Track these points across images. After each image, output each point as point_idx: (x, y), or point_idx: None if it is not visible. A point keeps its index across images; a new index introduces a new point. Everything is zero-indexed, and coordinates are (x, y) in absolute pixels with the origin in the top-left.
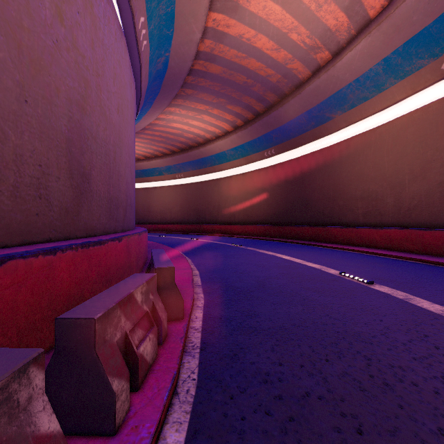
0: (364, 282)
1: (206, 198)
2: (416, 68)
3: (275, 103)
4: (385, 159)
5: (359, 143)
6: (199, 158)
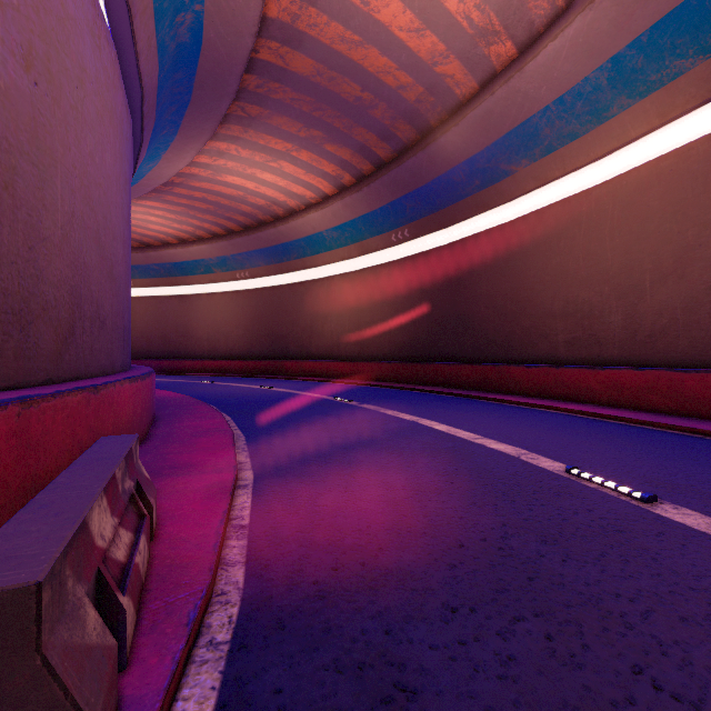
0: (635, 498)
1: (289, 314)
2: (670, 76)
3: (412, 144)
4: (607, 244)
5: (558, 218)
6: (277, 244)
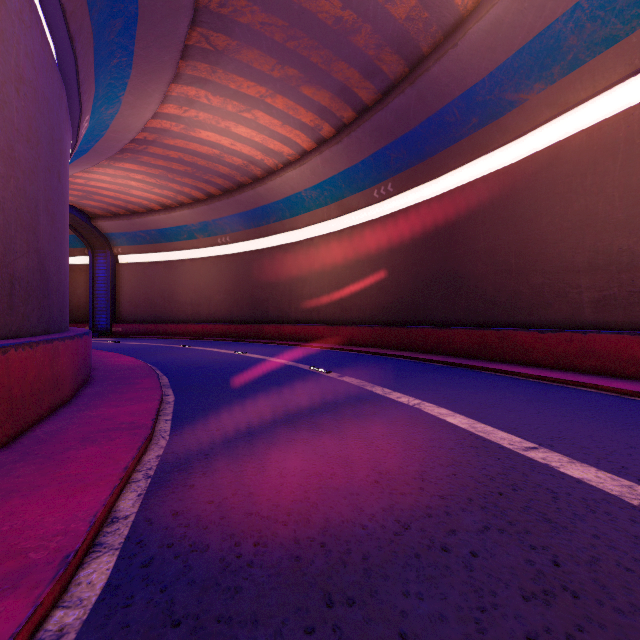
0: None
1: (269, 277)
2: None
3: (399, 80)
4: None
5: (583, 150)
6: (256, 207)
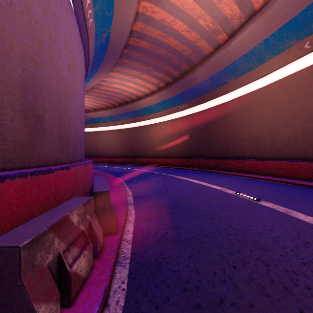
0: (254, 200)
1: (138, 139)
2: (287, 47)
3: (188, 71)
4: (265, 111)
5: (246, 100)
6: (133, 110)
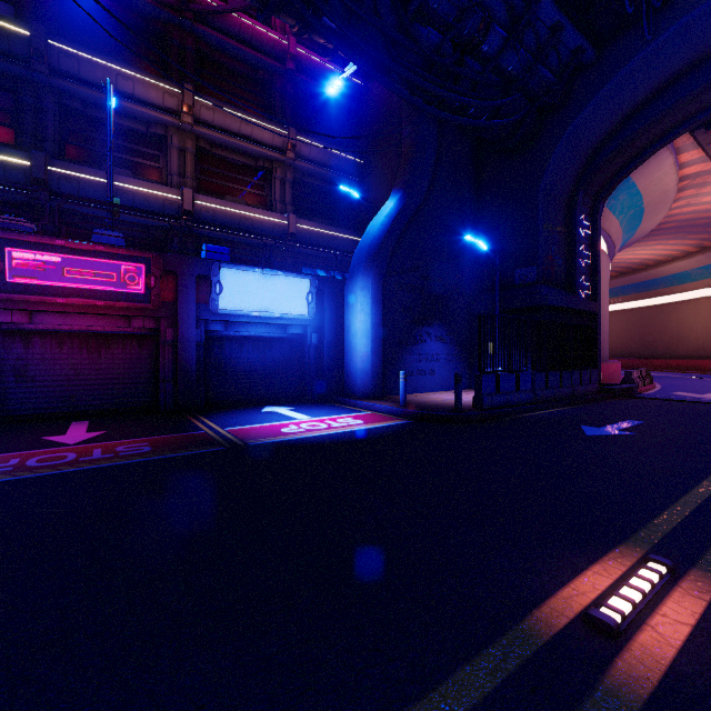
0: None
1: (657, 326)
2: None
3: None
4: None
5: None
6: (646, 280)
